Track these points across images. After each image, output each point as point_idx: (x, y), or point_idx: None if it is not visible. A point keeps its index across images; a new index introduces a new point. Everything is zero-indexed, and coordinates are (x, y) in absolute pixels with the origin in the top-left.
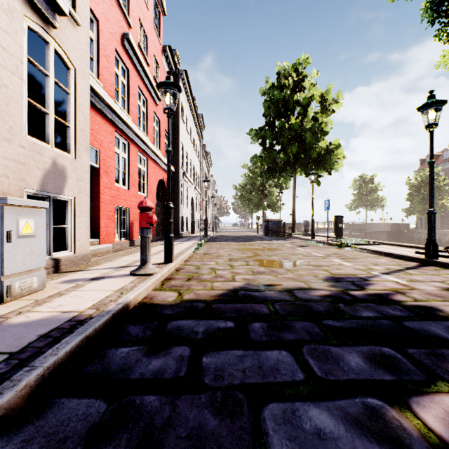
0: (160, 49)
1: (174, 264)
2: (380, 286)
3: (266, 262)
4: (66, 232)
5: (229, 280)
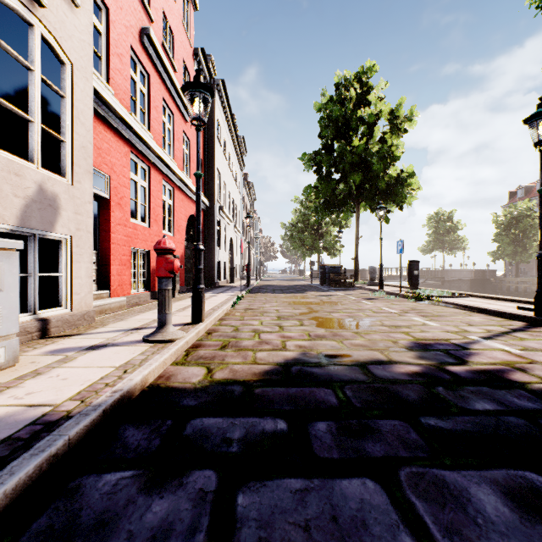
0: (190, 52)
1: (204, 325)
2: (487, 358)
3: (326, 321)
4: (59, 283)
5: (277, 349)
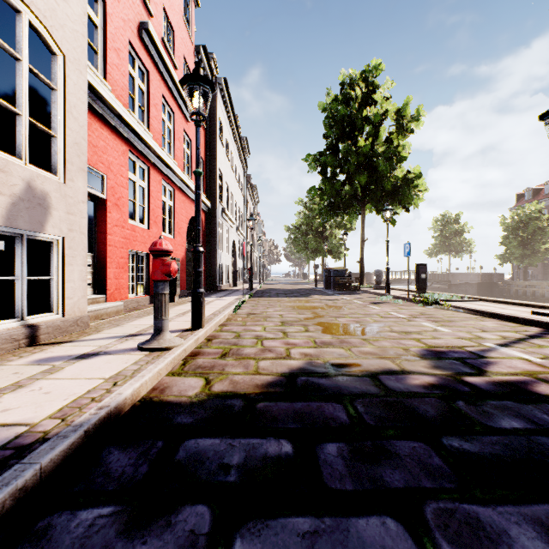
0: (192, 50)
1: (204, 331)
2: (506, 367)
3: (333, 327)
4: (50, 286)
5: (281, 357)
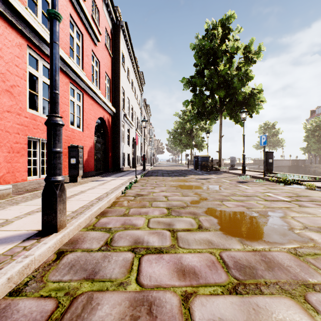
0: None
1: (56, 240)
2: None
3: (228, 219)
4: None
5: None
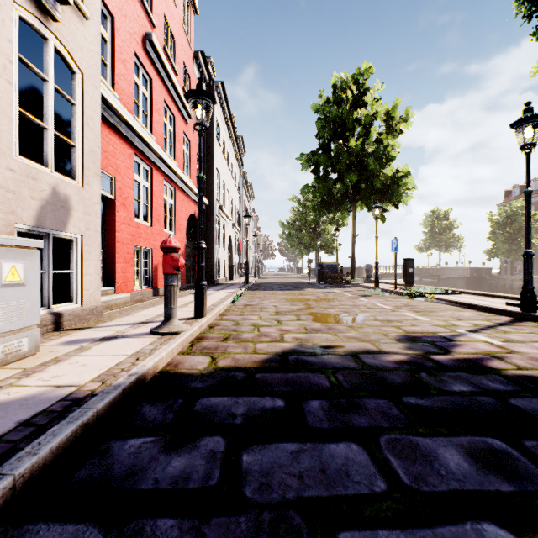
0: (191, 55)
1: (207, 320)
2: (470, 348)
3: (322, 316)
4: (70, 279)
5: (276, 341)
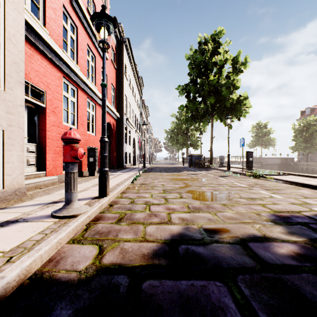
0: None
1: (108, 199)
2: None
3: (199, 194)
4: None
5: (164, 222)
